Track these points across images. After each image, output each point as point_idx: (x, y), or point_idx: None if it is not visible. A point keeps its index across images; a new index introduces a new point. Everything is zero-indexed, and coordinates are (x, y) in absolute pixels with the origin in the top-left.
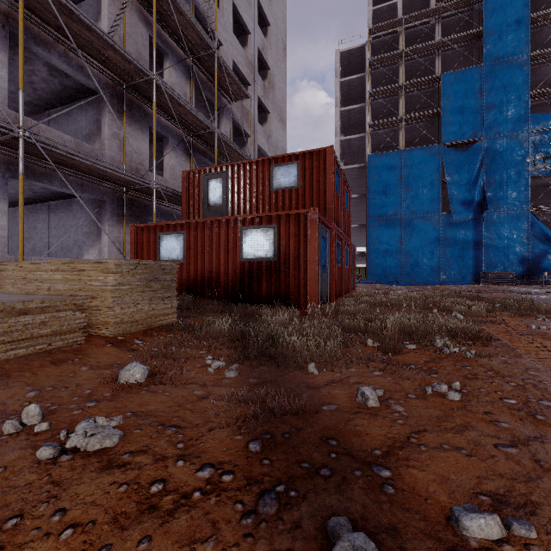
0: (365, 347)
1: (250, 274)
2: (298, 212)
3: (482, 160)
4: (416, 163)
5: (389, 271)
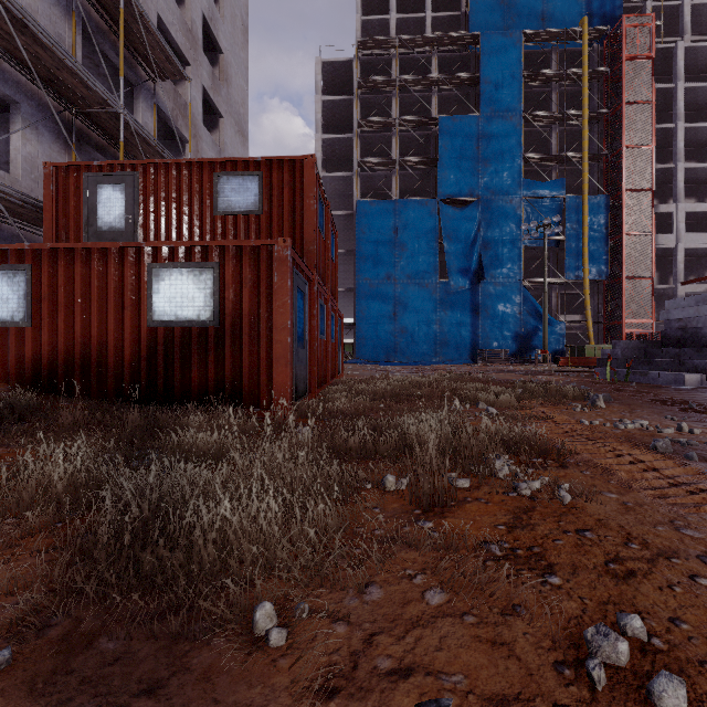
0: (383, 494)
1: (167, 349)
2: (257, 243)
3: (479, 223)
4: (412, 217)
5: (382, 348)
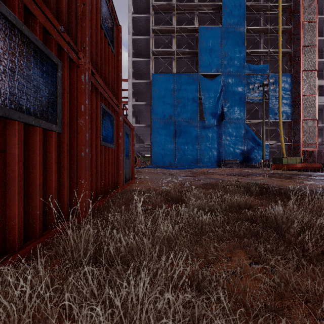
0: None
1: None
2: None
3: (222, 87)
4: (183, 83)
5: (166, 159)
